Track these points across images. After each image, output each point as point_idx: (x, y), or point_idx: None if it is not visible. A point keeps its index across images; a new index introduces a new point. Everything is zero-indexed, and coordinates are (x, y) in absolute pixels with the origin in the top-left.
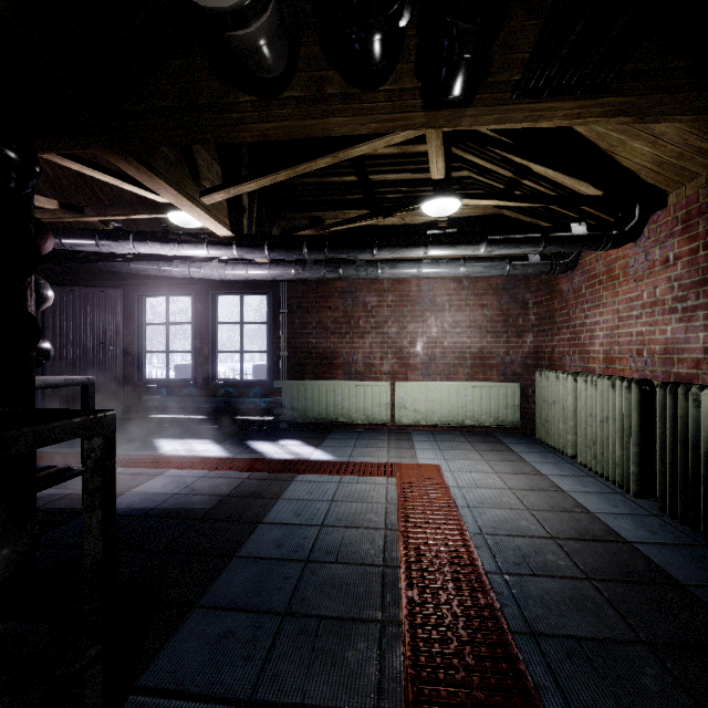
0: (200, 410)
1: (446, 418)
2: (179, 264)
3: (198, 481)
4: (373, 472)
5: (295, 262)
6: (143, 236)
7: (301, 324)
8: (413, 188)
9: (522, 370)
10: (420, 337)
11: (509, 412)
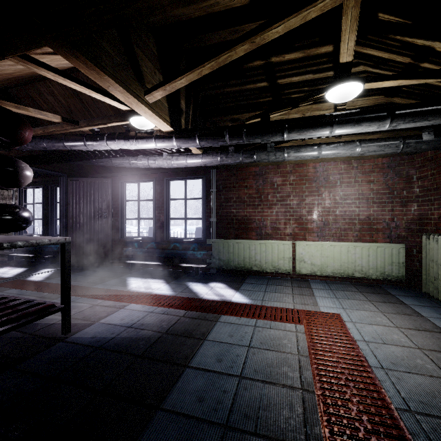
0: (159, 258)
1: (338, 271)
2: (142, 158)
3: (147, 316)
4: (282, 318)
5: (221, 152)
6: (112, 136)
7: (225, 199)
8: (313, 87)
9: (406, 233)
10: (316, 207)
11: (394, 268)
